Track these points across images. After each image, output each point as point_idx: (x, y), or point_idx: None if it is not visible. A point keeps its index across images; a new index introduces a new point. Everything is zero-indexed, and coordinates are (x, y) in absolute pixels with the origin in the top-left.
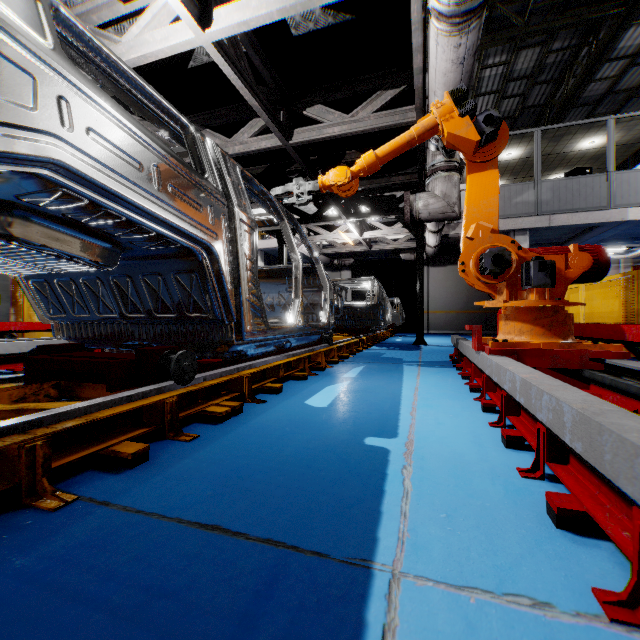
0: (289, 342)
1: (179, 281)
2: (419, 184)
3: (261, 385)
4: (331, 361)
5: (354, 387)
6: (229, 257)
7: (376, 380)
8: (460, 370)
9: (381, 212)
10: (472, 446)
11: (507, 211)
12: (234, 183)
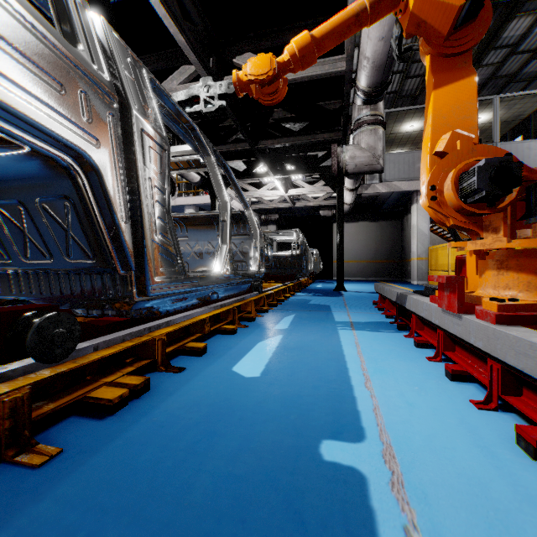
0: (216, 293)
1: (48, 212)
2: (342, 142)
3: (181, 345)
4: (261, 310)
5: (289, 343)
6: (122, 178)
7: (310, 333)
8: (390, 318)
9: (305, 170)
10: (482, 457)
11: (411, 174)
12: (135, 83)
